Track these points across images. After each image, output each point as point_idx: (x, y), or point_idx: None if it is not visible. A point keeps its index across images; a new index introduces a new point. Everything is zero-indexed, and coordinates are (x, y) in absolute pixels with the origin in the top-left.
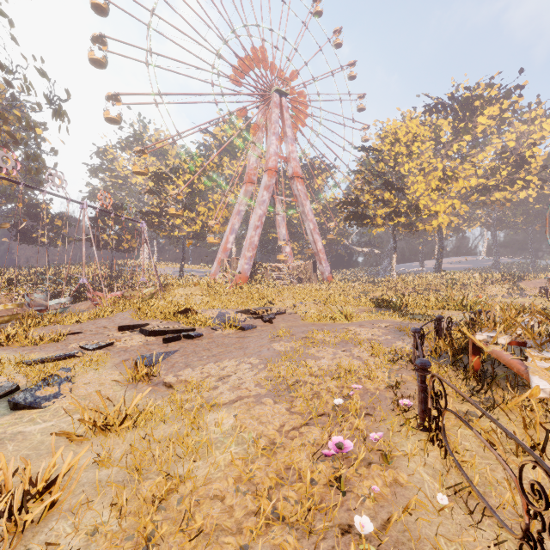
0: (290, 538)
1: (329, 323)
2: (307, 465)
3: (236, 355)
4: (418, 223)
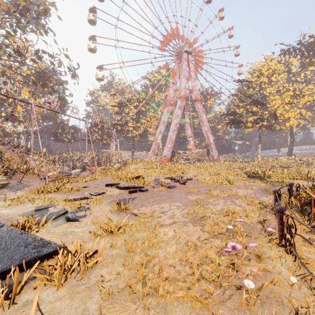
0: (210, 287)
1: (219, 186)
2: (215, 256)
3: (168, 201)
4: (275, 124)
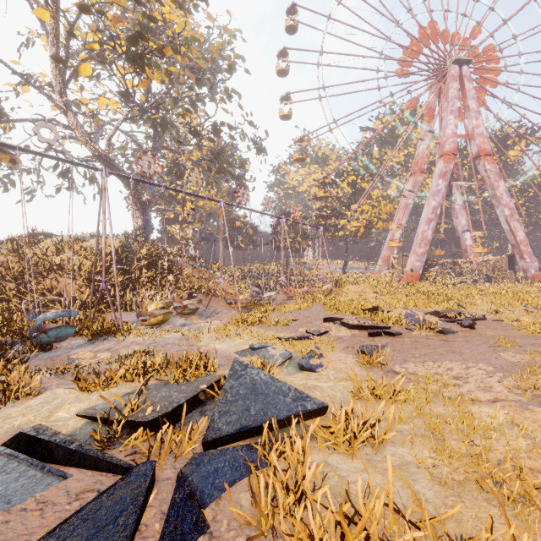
0: None
1: None
2: None
3: (453, 358)
4: None
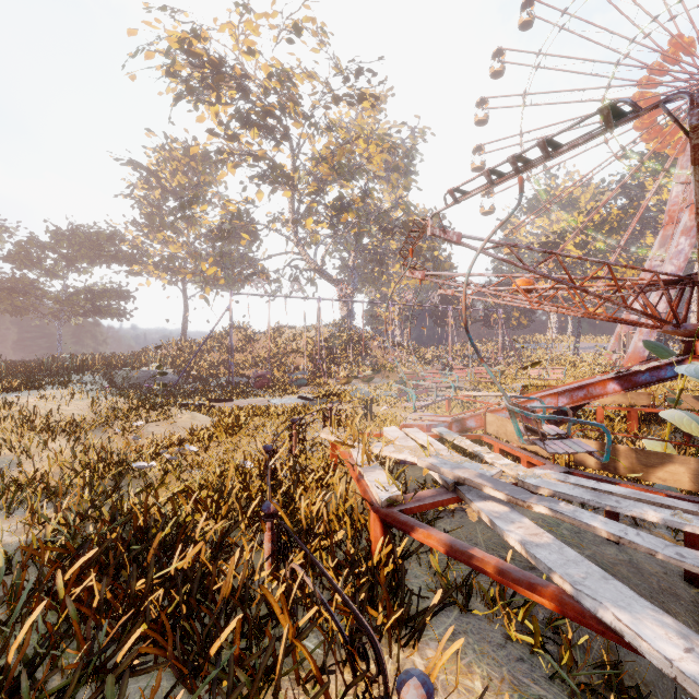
0: None
1: None
2: None
3: None
4: None
